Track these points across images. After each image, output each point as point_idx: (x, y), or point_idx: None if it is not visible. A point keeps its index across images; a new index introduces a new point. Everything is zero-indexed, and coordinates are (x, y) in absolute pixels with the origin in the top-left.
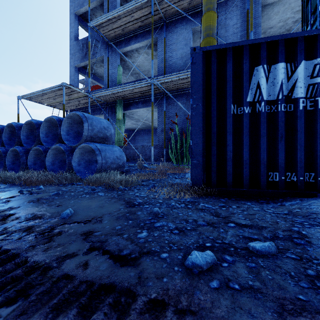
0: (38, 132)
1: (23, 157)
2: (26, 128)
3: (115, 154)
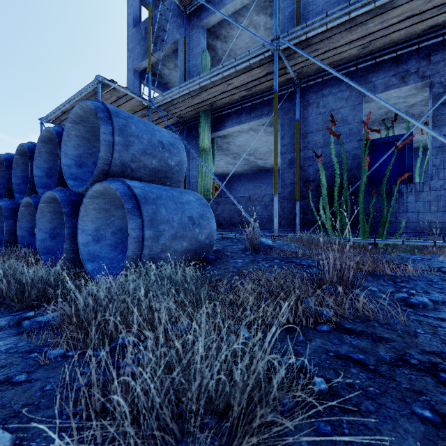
0: (33, 166)
1: (9, 219)
2: (22, 163)
3: (186, 211)
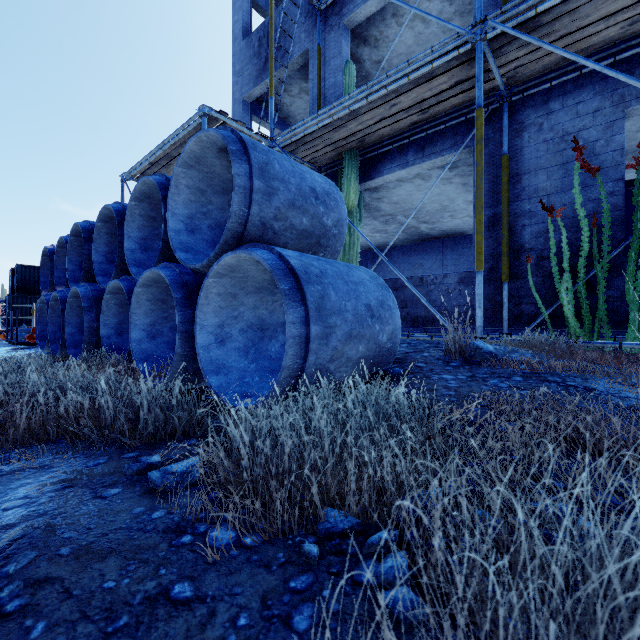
0: (122, 236)
1: (90, 312)
2: (105, 233)
3: (360, 295)
